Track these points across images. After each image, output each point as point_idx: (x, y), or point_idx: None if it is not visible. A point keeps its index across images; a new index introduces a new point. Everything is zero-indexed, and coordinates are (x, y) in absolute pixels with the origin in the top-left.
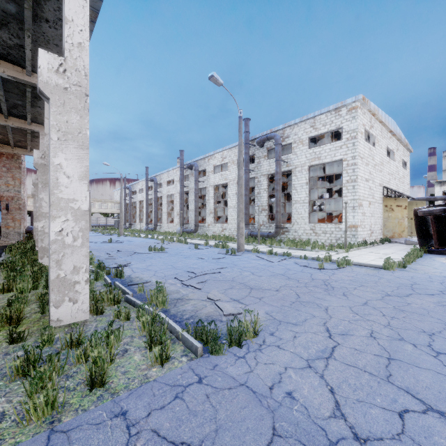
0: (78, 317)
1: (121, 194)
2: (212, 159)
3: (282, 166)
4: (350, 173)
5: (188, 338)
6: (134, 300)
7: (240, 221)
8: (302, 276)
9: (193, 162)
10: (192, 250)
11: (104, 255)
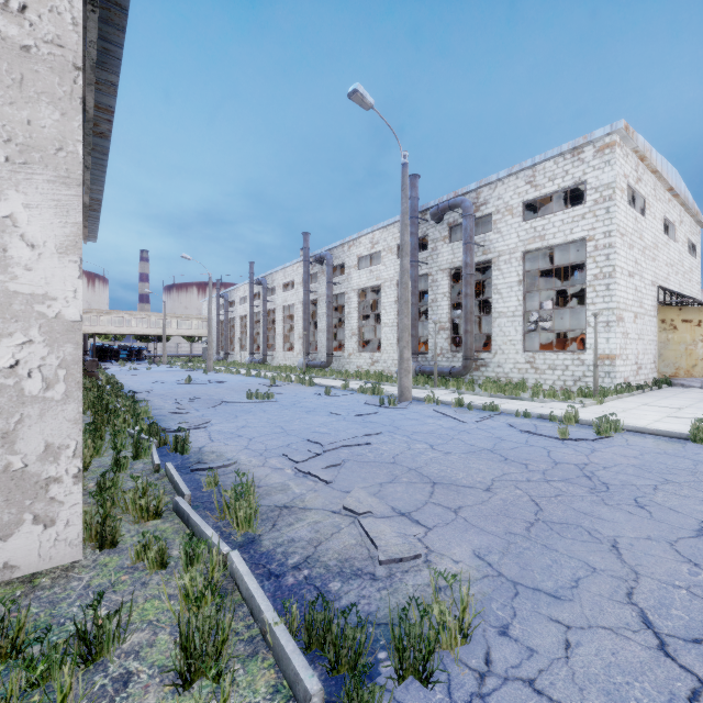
0: (56, 556)
1: (210, 304)
2: (356, 245)
3: (475, 253)
4: (601, 261)
5: (287, 651)
6: (187, 513)
7: (405, 348)
8: (532, 454)
9: (324, 252)
10: (321, 398)
11: (171, 405)
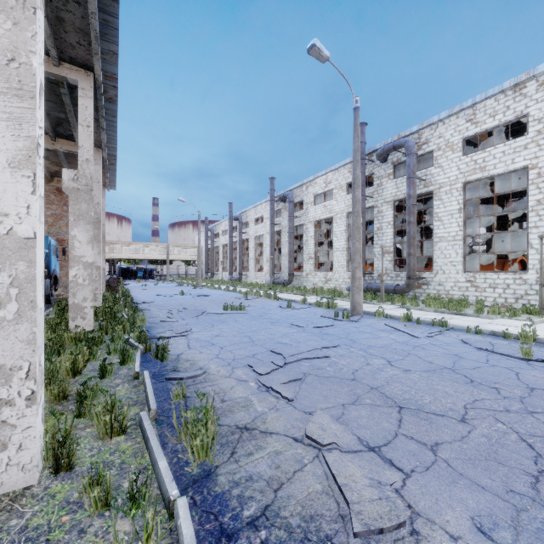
0: (8, 482)
1: (199, 236)
2: (312, 186)
3: (417, 186)
4: None
5: None
6: (147, 434)
7: (356, 269)
8: (499, 376)
9: (286, 192)
10: (284, 310)
11: (164, 315)
